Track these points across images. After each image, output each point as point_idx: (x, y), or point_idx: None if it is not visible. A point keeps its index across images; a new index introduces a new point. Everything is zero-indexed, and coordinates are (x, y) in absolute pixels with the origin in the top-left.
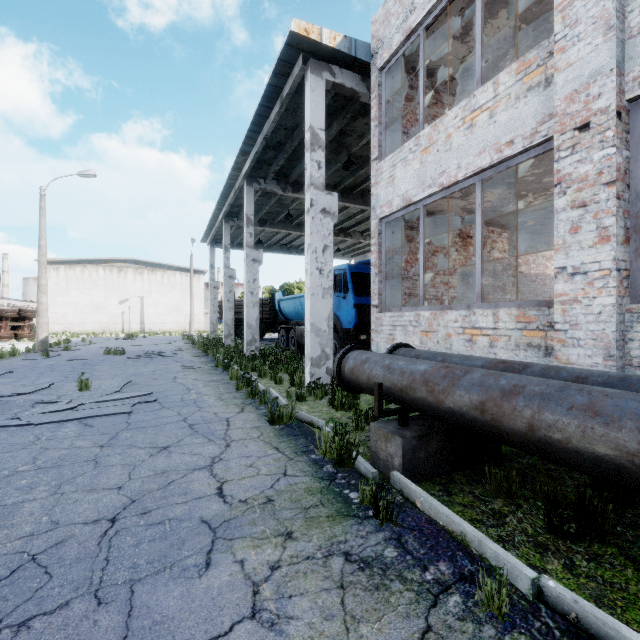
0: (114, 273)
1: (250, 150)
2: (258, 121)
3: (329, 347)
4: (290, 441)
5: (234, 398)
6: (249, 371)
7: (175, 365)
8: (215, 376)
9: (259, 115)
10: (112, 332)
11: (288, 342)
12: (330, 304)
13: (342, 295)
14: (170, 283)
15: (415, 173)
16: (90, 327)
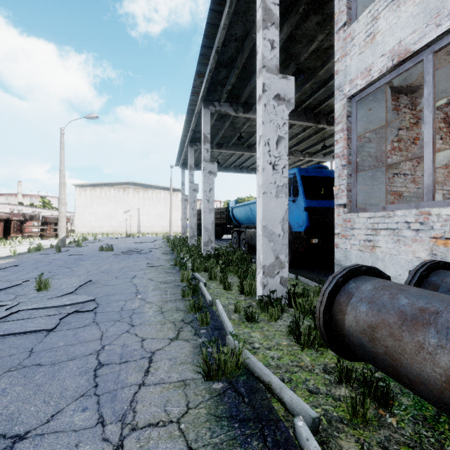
0: (120, 192)
1: (205, 70)
2: (209, 33)
3: (283, 253)
4: (232, 448)
5: (175, 310)
6: (201, 272)
7: (143, 262)
8: (170, 276)
9: (210, 24)
10: (119, 233)
11: (239, 243)
12: (285, 204)
13: (291, 199)
14: (157, 198)
15: (418, 7)
16: (105, 229)
